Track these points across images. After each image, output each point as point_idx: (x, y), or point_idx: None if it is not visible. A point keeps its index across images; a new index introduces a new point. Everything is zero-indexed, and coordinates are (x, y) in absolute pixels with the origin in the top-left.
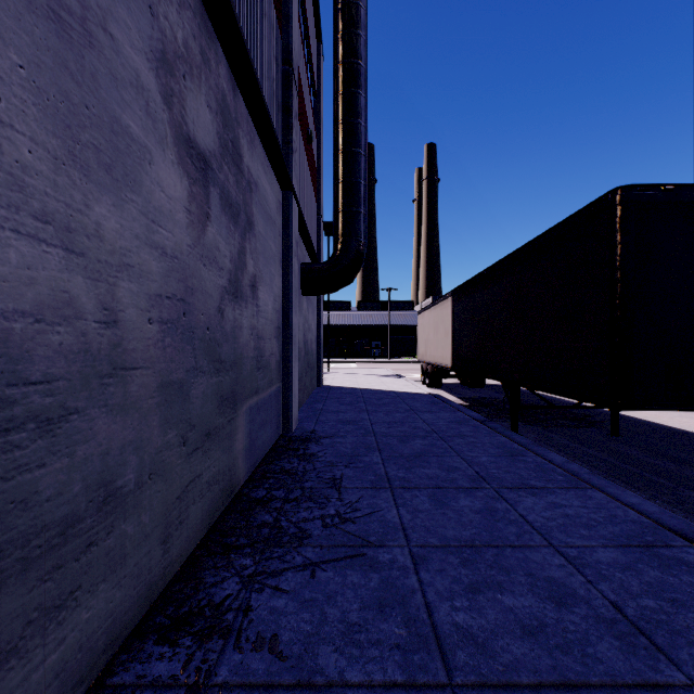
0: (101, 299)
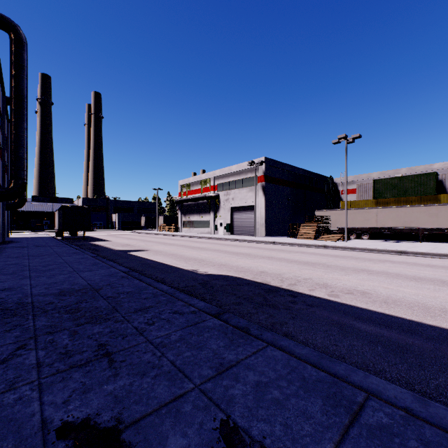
0: None
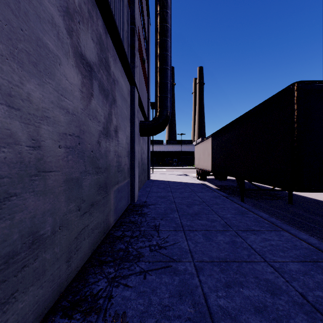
0: (30, 134)
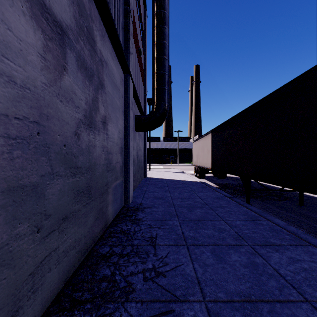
0: None
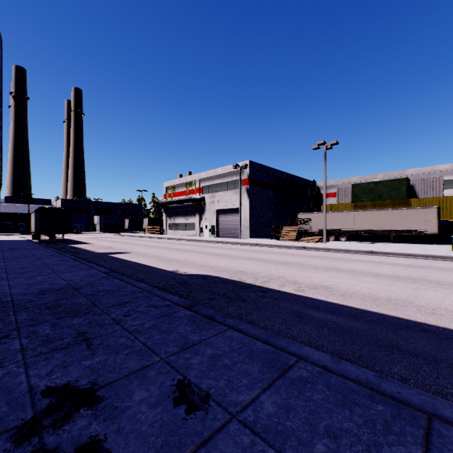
0: None
